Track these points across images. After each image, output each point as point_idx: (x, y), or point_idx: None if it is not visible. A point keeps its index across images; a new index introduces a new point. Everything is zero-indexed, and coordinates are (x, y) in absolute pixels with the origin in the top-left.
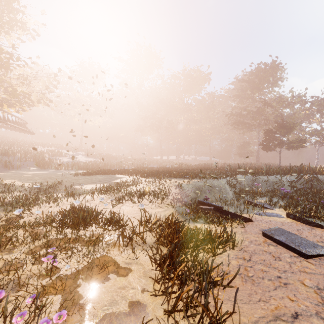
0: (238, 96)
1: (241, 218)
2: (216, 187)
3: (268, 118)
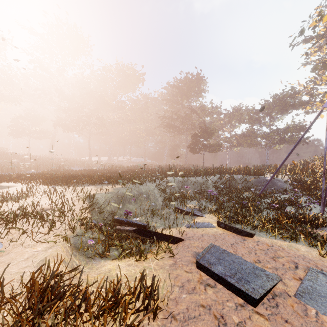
0: (170, 100)
1: (170, 239)
2: (144, 193)
3: (194, 123)
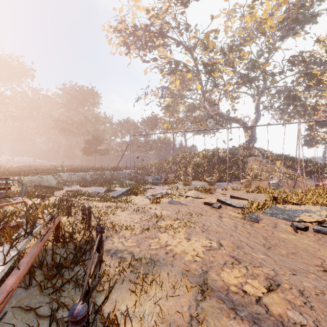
0: (65, 105)
1: (58, 188)
2: (45, 179)
3: (89, 130)
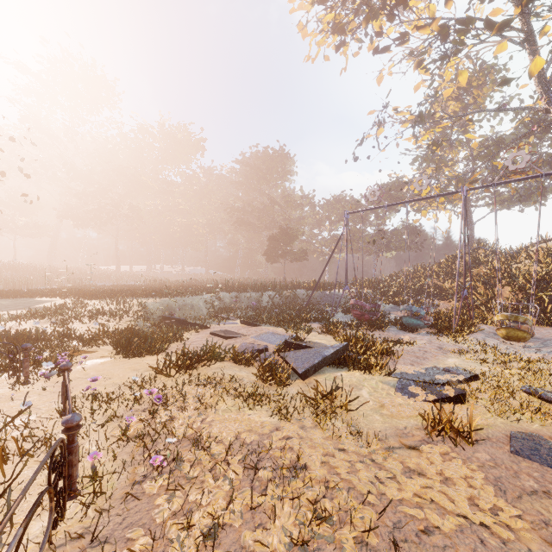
0: (242, 184)
1: (199, 326)
2: (189, 304)
3: (276, 220)
